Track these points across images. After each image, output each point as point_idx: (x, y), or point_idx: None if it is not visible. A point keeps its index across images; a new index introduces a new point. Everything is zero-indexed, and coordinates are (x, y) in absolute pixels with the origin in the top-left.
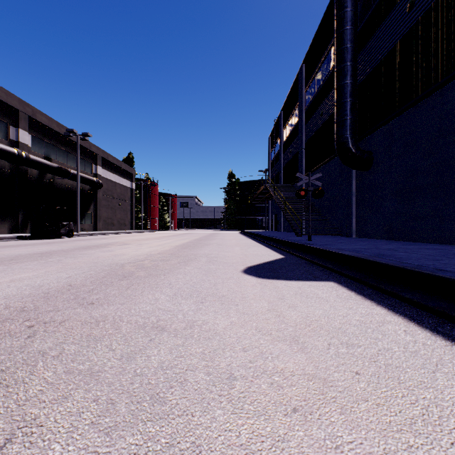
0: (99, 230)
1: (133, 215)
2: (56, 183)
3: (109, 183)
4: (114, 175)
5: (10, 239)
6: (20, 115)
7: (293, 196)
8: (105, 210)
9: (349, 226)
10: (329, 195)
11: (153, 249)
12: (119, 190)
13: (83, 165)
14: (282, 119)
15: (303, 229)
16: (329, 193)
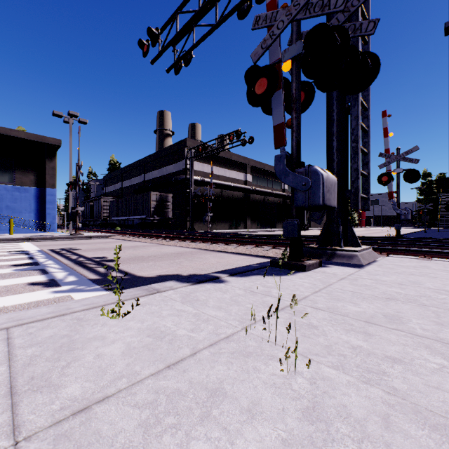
0: (311, 227)
1: None
2: None
3: None
4: None
5: None
6: None
7: None
8: None
9: None
10: None
11: None
12: None
13: None
14: None
15: None
16: None
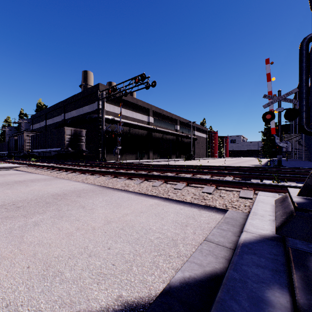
0: (195, 158)
1: (207, 151)
2: (184, 141)
3: (198, 137)
4: (199, 133)
5: (182, 160)
6: (177, 121)
7: (296, 141)
8: (197, 149)
9: (310, 157)
10: (309, 143)
11: (228, 163)
12: (201, 139)
13: (190, 132)
14: (297, 94)
15: (303, 158)
16: (309, 142)
